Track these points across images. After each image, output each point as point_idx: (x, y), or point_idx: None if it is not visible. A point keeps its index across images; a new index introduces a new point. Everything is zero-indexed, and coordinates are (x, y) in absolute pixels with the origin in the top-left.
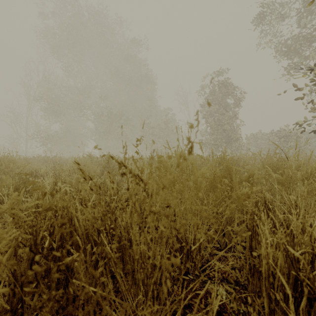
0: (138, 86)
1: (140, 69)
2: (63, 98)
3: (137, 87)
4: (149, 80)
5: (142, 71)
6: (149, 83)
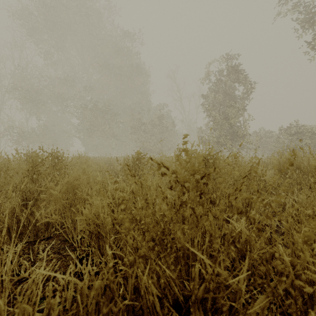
0: (128, 78)
1: (130, 58)
2: (42, 90)
3: (127, 79)
4: (141, 71)
5: (133, 60)
6: (141, 75)
